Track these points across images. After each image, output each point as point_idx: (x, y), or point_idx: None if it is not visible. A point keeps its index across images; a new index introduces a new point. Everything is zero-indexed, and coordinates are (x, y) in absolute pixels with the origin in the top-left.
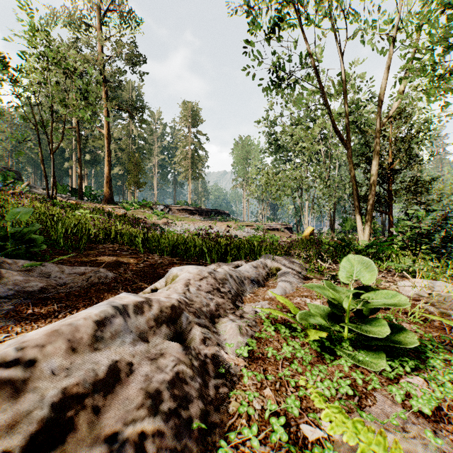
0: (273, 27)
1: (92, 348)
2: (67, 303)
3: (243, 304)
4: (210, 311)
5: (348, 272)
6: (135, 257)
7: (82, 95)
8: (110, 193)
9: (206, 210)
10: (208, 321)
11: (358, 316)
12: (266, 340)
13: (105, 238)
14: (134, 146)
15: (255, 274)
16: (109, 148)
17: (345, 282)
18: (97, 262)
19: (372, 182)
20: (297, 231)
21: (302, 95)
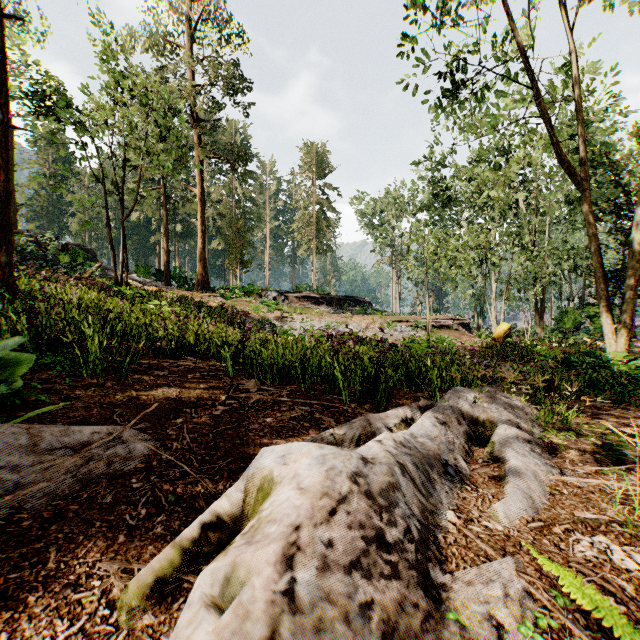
0: None
1: None
2: None
3: (446, 573)
4: None
5: None
6: (214, 389)
7: (159, 134)
8: (204, 276)
9: (337, 298)
10: None
11: None
12: None
13: (177, 349)
14: (238, 211)
15: (447, 444)
16: (203, 213)
17: None
18: (137, 405)
19: (634, 246)
20: (477, 328)
21: (498, 106)
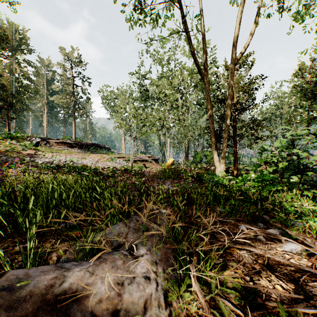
0: None
1: None
2: None
3: None
4: None
5: None
6: None
7: None
8: None
9: (86, 144)
10: None
11: None
12: None
13: None
14: (17, 84)
15: None
16: None
17: None
18: None
19: (227, 115)
20: (162, 161)
21: (164, 26)
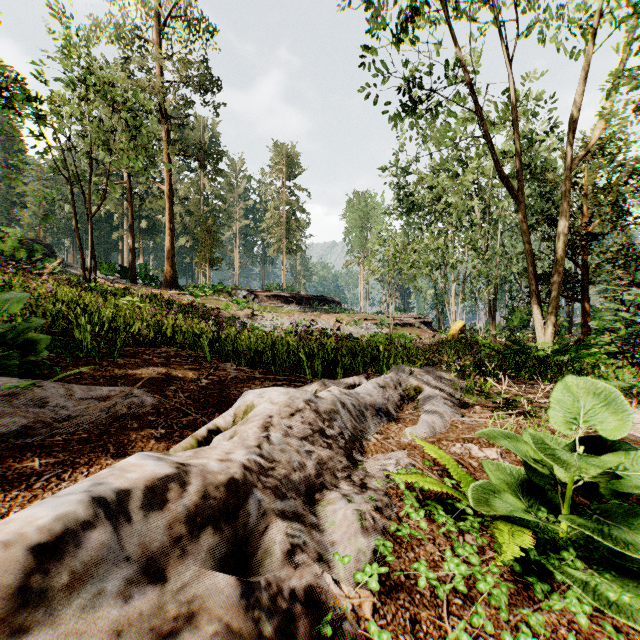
0: (406, 24)
1: (33, 603)
2: (61, 456)
3: (364, 457)
4: (306, 478)
5: (568, 412)
6: (197, 369)
7: (130, 133)
8: (172, 274)
9: (307, 297)
10: (301, 502)
11: (584, 493)
12: (410, 537)
13: (157, 339)
14: (206, 208)
15: (383, 399)
16: (171, 210)
17: (563, 432)
18: (135, 378)
19: (558, 253)
20: (439, 326)
21: (449, 125)
